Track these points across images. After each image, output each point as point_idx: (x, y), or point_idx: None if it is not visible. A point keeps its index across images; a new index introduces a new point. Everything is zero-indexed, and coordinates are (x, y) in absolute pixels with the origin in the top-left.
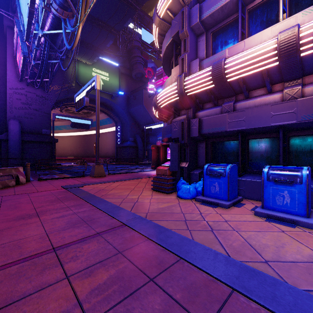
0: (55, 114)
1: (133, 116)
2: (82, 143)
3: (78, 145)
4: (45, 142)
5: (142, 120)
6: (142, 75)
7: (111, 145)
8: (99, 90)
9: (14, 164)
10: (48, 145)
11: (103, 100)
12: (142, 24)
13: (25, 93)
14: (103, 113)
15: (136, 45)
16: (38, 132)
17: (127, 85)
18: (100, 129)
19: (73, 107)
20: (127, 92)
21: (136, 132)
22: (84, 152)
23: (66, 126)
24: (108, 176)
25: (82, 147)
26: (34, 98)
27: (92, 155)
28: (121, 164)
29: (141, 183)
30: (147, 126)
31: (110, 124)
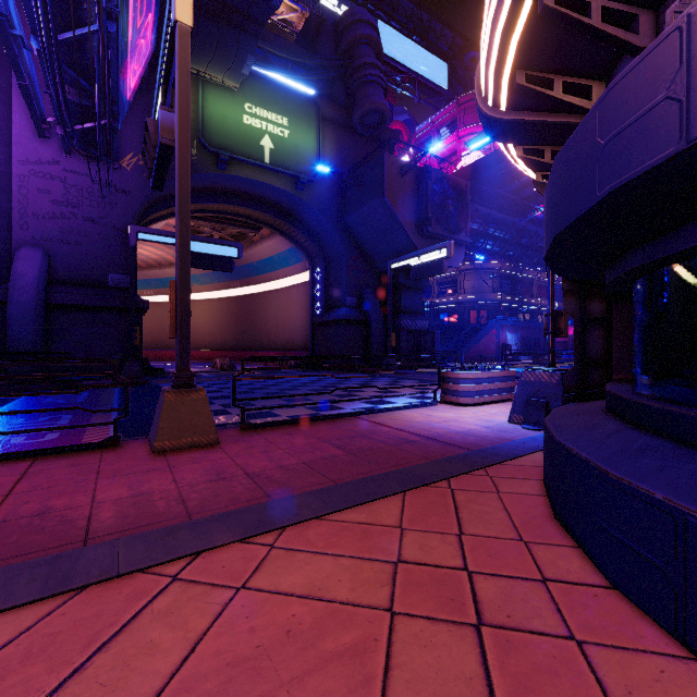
0: (135, 229)
1: (355, 236)
2: (235, 316)
3: (226, 322)
4: (115, 309)
5: (380, 247)
6: (381, 117)
7: (299, 321)
8: (187, 32)
9: (24, 369)
10: (123, 319)
11: (275, 195)
12: (379, 12)
13: (62, 174)
14: (278, 234)
15: (363, 35)
16: (97, 282)
17: (341, 153)
18: (273, 279)
19: (202, 221)
20: (339, 170)
21: (363, 281)
22: (239, 338)
23: (199, 278)
24: (224, 449)
25: (234, 326)
26: (86, 188)
27: (256, 345)
28: (322, 370)
29: (419, 619)
30: (397, 261)
31: (298, 266)
